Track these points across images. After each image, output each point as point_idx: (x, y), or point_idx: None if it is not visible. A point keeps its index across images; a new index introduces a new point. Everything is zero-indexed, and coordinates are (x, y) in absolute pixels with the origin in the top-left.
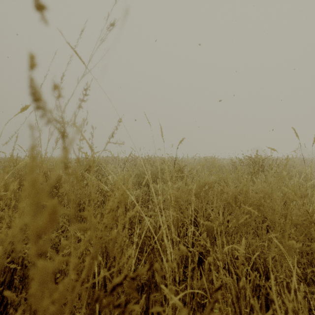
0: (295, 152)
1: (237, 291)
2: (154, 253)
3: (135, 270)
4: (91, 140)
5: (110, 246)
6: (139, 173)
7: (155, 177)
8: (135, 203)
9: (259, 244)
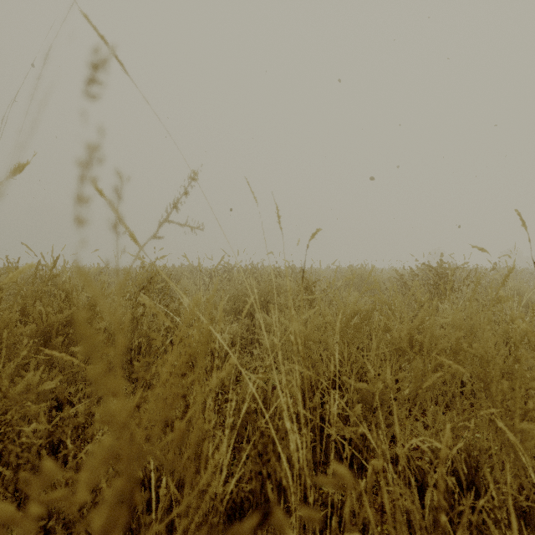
0: (510, 257)
1: (437, 532)
2: (264, 444)
3: (229, 472)
4: (117, 207)
5: (168, 458)
6: (236, 293)
7: (264, 302)
8: (229, 347)
9: (457, 425)
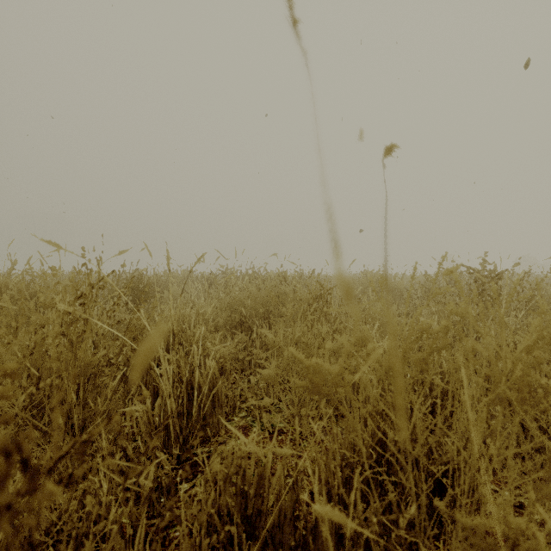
0: None
1: None
2: None
3: None
4: None
5: None
6: (233, 302)
7: (266, 312)
8: (216, 376)
9: None
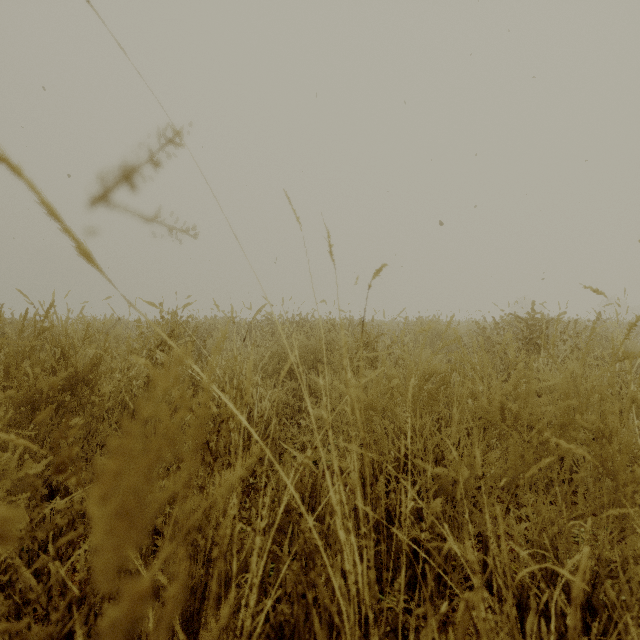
0: (619, 305)
1: None
2: (310, 555)
3: (266, 583)
4: None
5: None
6: (281, 350)
7: (314, 361)
8: (271, 417)
9: (568, 524)
